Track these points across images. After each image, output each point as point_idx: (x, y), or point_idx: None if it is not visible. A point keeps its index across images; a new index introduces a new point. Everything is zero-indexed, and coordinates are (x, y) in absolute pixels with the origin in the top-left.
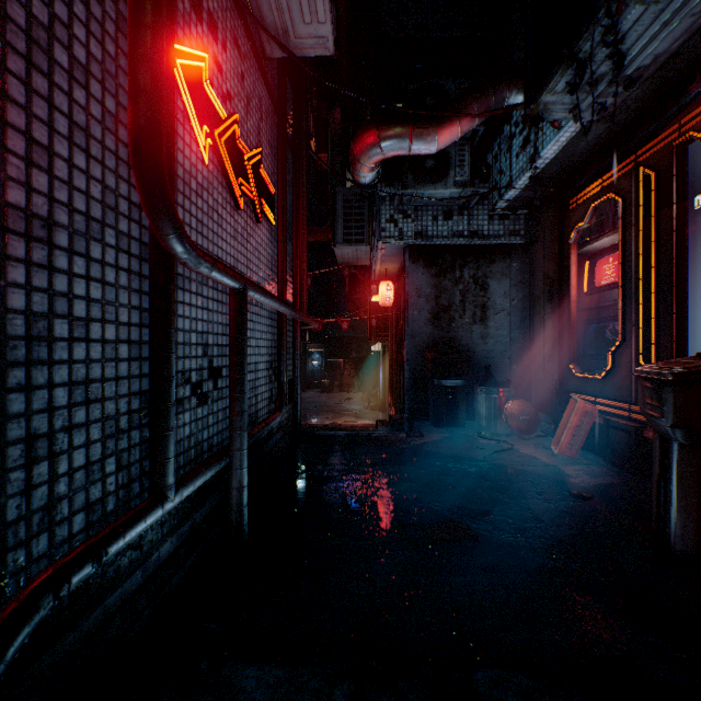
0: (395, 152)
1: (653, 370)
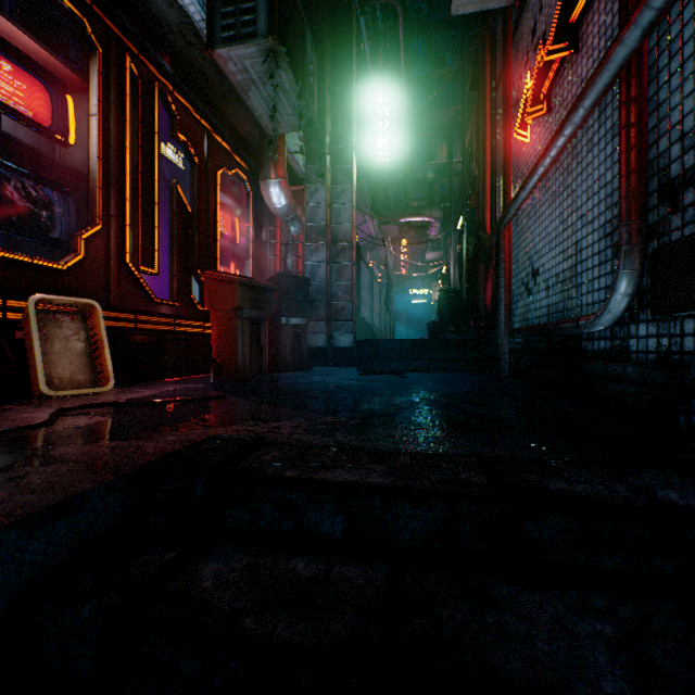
0: None
1: (264, 283)
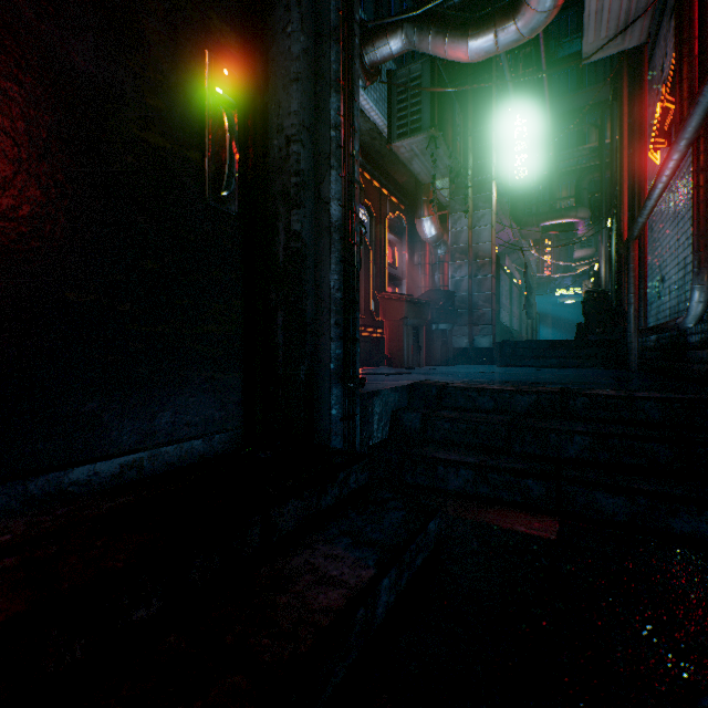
0: (514, 44)
1: (422, 299)
